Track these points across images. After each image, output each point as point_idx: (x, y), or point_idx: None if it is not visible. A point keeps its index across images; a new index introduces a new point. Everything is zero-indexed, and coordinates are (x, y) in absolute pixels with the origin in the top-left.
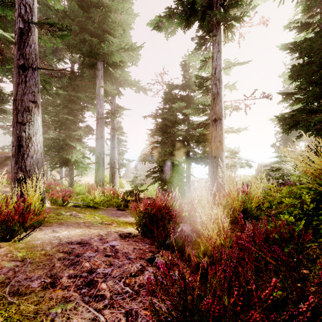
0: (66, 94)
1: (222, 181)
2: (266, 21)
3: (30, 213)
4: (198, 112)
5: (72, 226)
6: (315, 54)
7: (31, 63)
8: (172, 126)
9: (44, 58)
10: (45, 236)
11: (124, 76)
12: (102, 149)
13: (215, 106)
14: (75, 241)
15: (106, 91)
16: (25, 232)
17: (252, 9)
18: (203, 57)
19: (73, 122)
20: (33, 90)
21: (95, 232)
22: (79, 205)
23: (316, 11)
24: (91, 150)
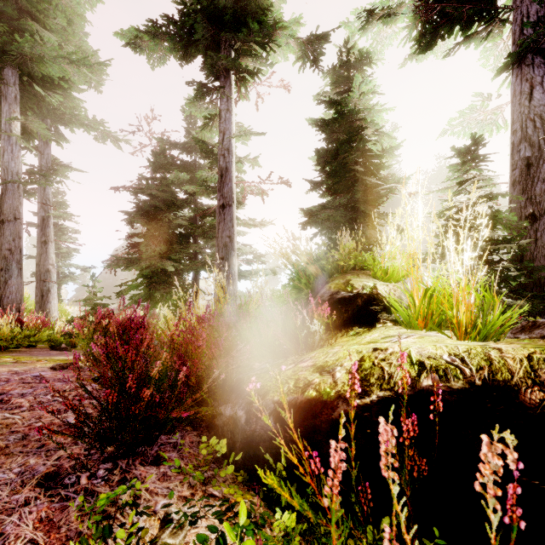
0: None
1: (232, 293)
2: (288, 86)
3: None
4: (208, 192)
5: None
6: (329, 142)
7: None
8: (167, 209)
9: None
10: None
11: (70, 106)
12: (18, 242)
13: (223, 187)
14: None
15: (28, 129)
16: None
17: (270, 66)
18: (208, 111)
19: None
20: None
21: (2, 369)
22: None
23: (344, 89)
24: None
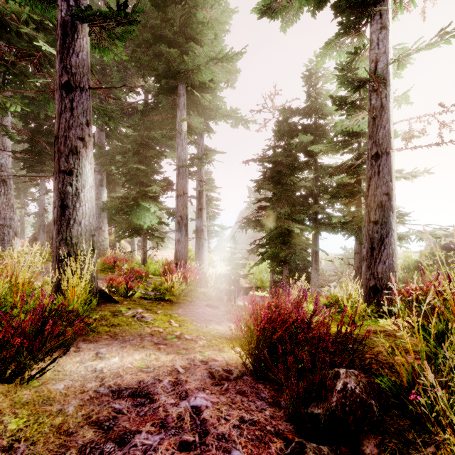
0: (137, 136)
1: (390, 267)
2: None
3: (46, 331)
4: (336, 149)
5: (130, 342)
6: None
7: (78, 80)
8: (290, 173)
9: (111, 90)
10: (79, 369)
11: (215, 104)
12: (185, 211)
13: (377, 131)
14: (126, 387)
15: (191, 126)
16: (50, 355)
17: None
18: (350, 48)
19: (146, 173)
20: (81, 121)
21: (166, 362)
22: (148, 298)
23: None
24: (170, 212)
